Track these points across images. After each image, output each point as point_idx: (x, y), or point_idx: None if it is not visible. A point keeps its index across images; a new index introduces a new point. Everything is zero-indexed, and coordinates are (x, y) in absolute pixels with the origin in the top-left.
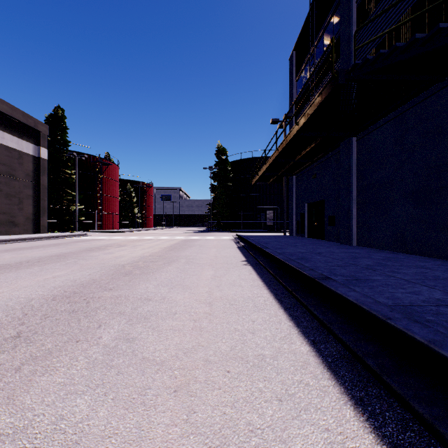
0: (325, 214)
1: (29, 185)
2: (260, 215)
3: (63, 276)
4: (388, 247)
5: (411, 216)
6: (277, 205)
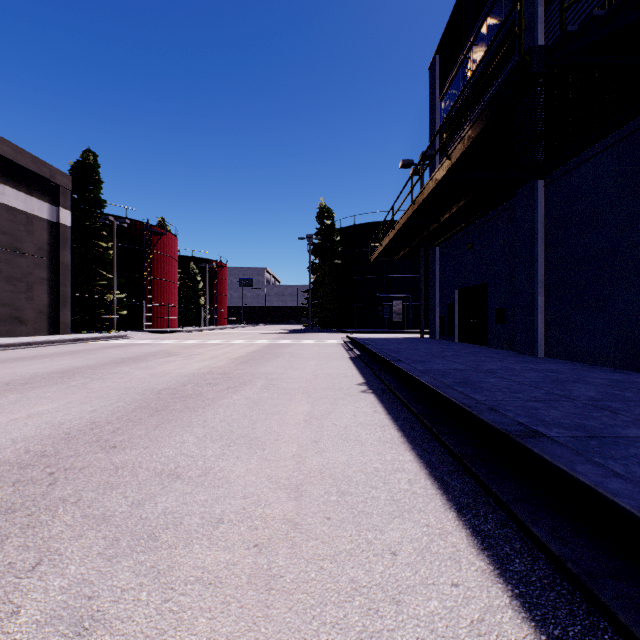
0: (489, 306)
1: (42, 263)
2: (382, 308)
3: (45, 415)
4: (605, 361)
5: None
6: (408, 292)
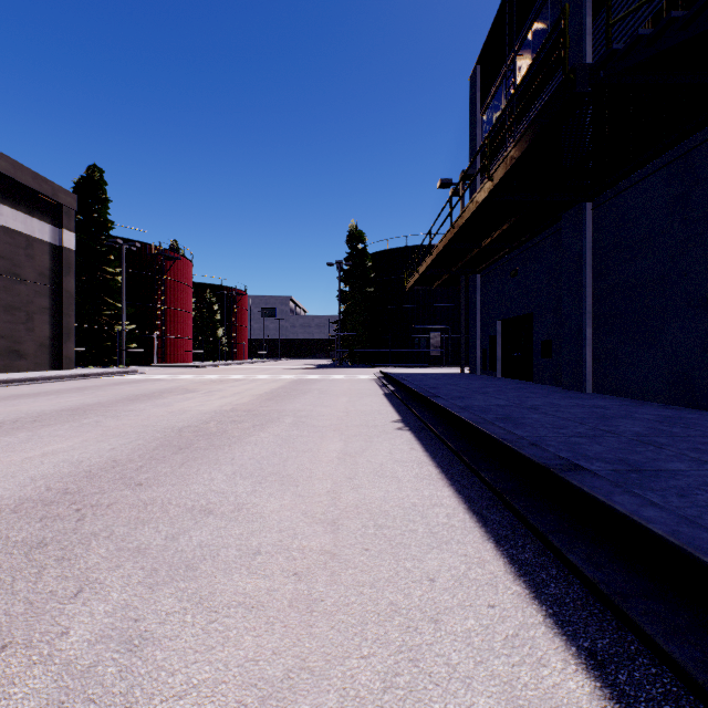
0: (535, 338)
1: (43, 291)
2: (418, 341)
3: (61, 453)
4: (656, 396)
5: (704, 341)
6: (447, 323)
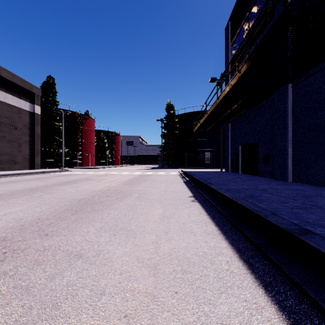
0: (259, 154)
1: (26, 133)
2: (199, 156)
3: (13, 214)
4: None
5: None
6: (213, 148)
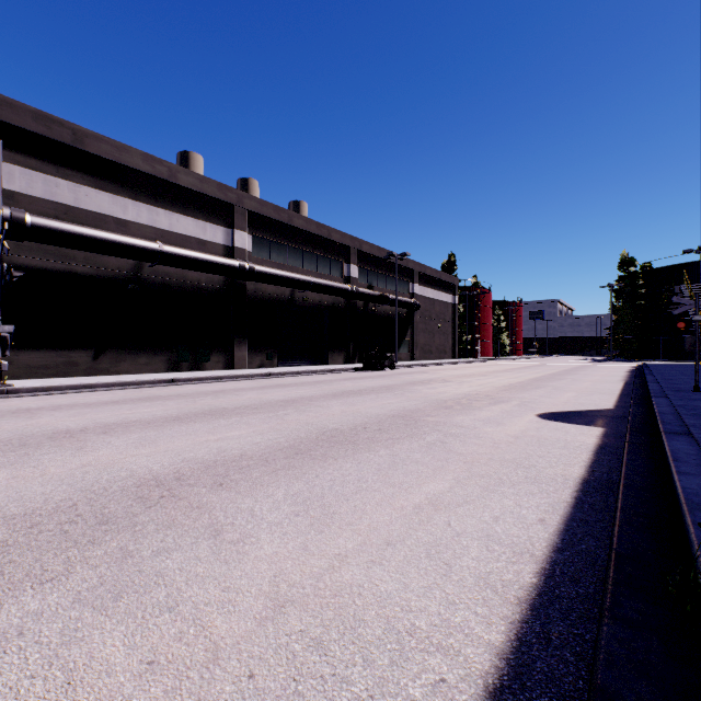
0: None
1: (450, 324)
2: None
3: (545, 371)
4: None
5: None
6: None
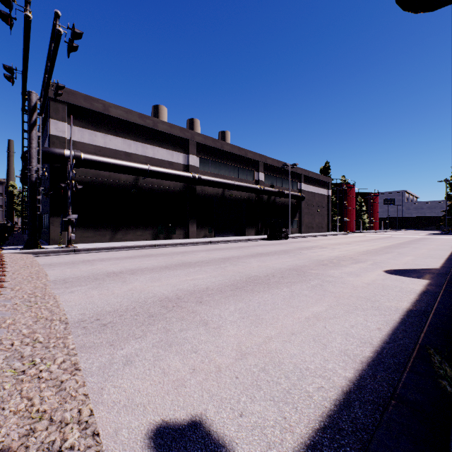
0: None
1: (325, 209)
2: None
3: (394, 241)
4: None
5: None
6: None
